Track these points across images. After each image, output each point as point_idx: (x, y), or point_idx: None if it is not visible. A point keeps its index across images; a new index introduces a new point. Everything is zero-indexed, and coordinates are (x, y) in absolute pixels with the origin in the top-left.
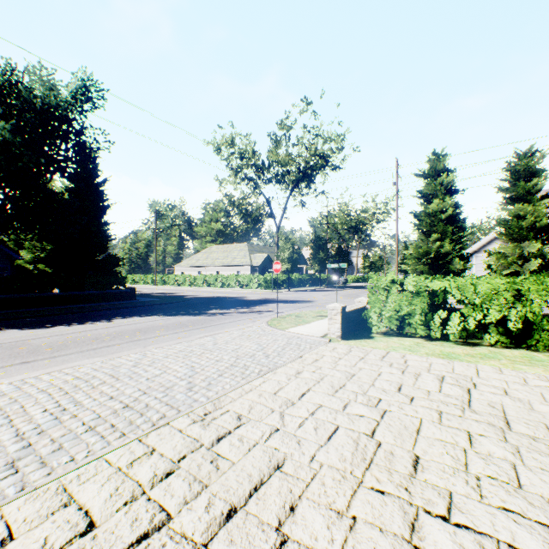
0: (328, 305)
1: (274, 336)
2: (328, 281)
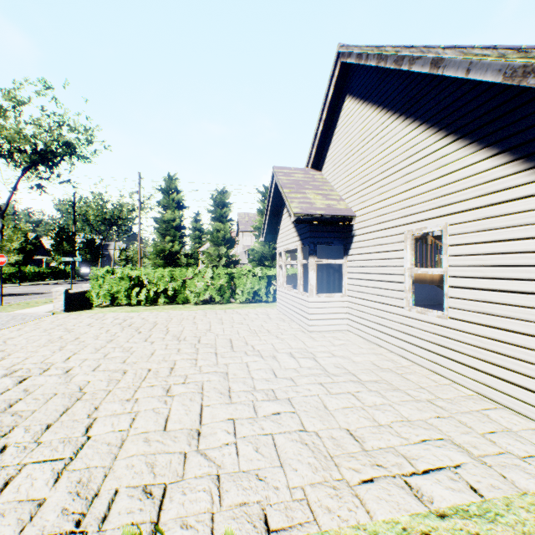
0: (54, 289)
1: None
2: (78, 274)
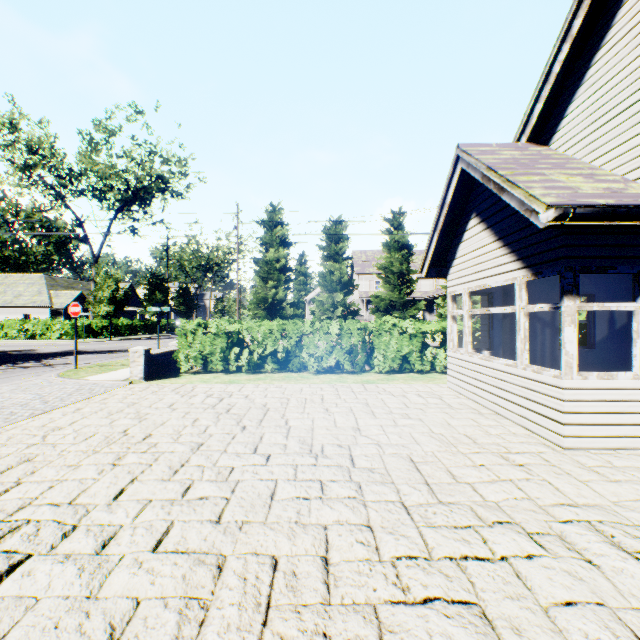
0: (131, 349)
1: (63, 386)
2: (172, 328)
